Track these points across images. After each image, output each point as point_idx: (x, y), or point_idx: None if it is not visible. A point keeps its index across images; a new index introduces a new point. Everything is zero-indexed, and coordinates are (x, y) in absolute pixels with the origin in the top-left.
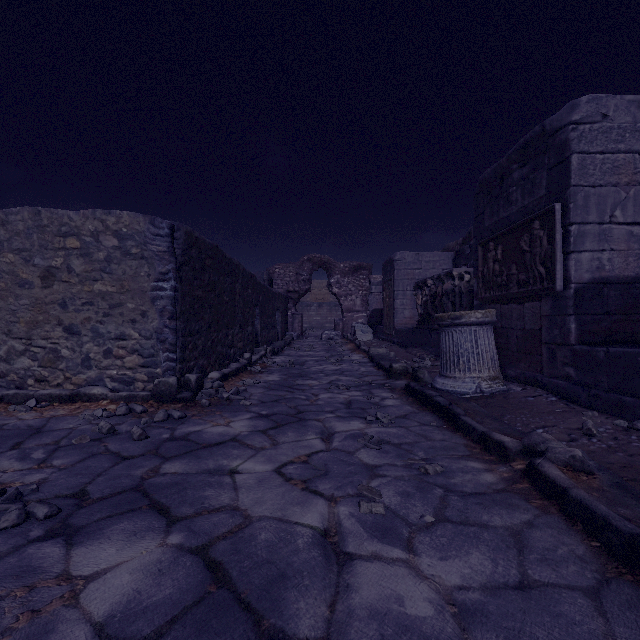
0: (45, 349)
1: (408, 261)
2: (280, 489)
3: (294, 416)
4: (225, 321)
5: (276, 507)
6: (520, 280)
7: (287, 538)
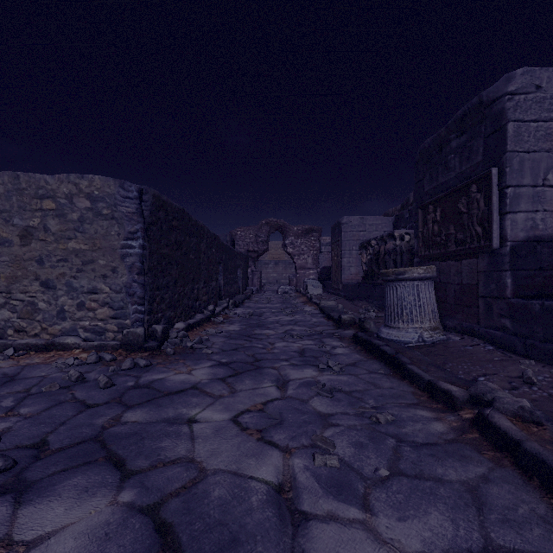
0: (23, 302)
1: (354, 224)
2: (236, 439)
3: (252, 364)
4: (191, 277)
5: (231, 459)
6: (458, 239)
7: (241, 495)
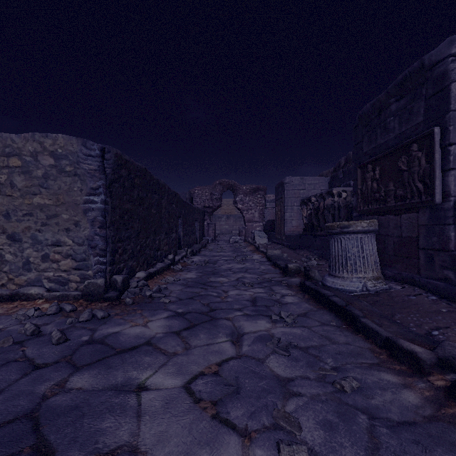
0: None
1: (295, 183)
2: (187, 417)
3: (206, 314)
4: (153, 229)
5: (181, 449)
6: (398, 195)
7: None
